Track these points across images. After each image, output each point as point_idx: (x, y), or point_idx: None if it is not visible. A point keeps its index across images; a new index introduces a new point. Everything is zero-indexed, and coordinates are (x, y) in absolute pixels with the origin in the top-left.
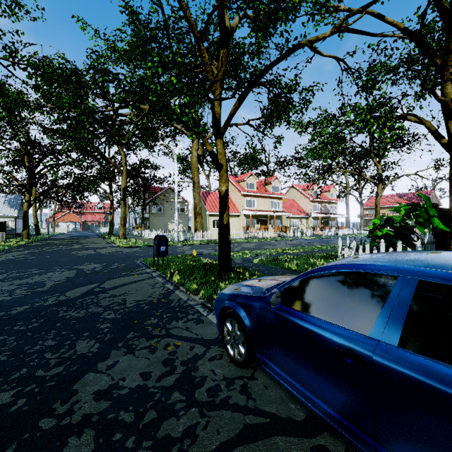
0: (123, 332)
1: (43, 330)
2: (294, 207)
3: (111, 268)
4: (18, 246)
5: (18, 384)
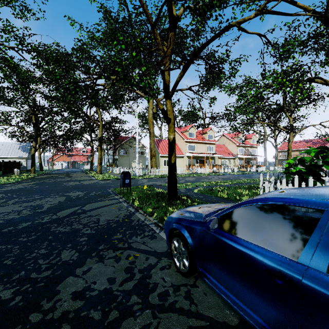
0: (96, 245)
1: (39, 241)
2: (224, 150)
3: (90, 195)
4: (27, 179)
5: (17, 284)
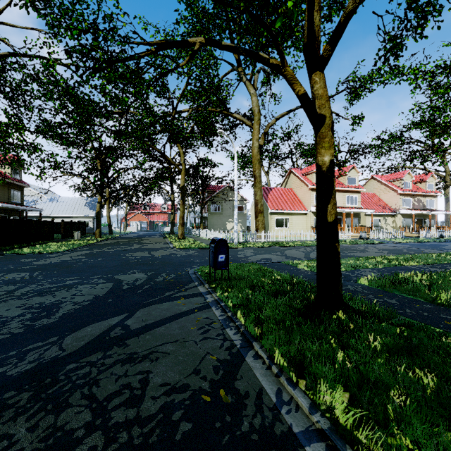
0: None
1: None
2: (375, 202)
3: (155, 281)
4: (86, 245)
5: None
